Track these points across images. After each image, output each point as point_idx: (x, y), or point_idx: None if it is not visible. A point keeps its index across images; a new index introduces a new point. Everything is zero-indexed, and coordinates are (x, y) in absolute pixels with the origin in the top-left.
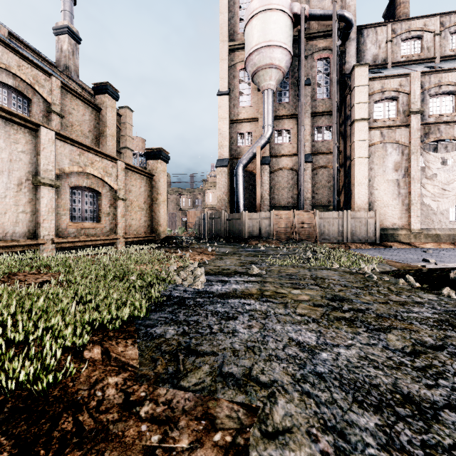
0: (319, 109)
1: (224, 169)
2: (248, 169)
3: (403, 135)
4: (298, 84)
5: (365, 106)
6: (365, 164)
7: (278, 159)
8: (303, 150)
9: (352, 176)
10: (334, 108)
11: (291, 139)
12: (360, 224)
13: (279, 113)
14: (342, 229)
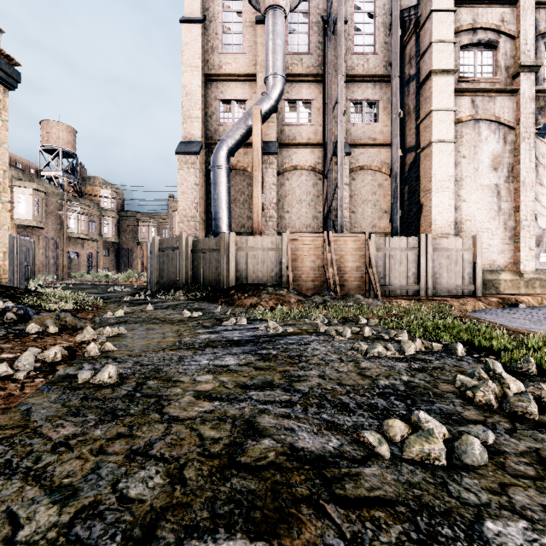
0: (358, 70)
1: (193, 160)
2: (238, 166)
3: (507, 108)
4: (328, 12)
5: (450, 48)
6: (448, 153)
7: (291, 150)
8: (342, 122)
9: (424, 176)
10: (396, 48)
11: (312, 117)
12: (449, 260)
13: (293, 71)
14: (417, 271)
